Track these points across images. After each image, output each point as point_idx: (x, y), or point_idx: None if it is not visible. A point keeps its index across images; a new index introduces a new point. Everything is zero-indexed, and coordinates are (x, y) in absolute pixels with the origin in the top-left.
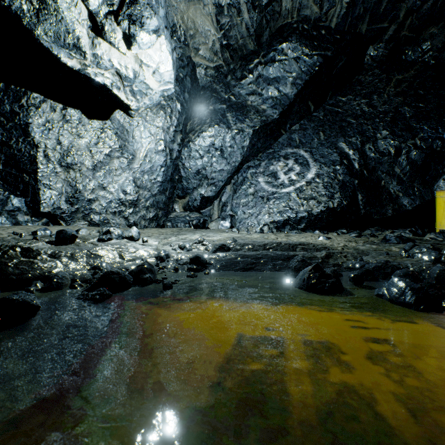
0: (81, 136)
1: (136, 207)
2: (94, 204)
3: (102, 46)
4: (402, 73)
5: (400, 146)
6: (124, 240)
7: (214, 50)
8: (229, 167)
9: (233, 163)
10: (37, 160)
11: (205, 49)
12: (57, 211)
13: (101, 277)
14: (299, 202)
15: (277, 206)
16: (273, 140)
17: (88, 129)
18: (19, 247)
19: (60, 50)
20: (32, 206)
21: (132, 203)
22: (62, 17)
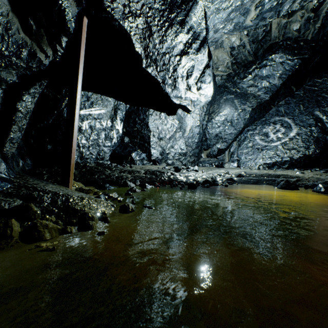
0: (165, 124)
1: (185, 156)
2: (168, 155)
3: (188, 93)
4: None
5: None
6: (194, 171)
7: (227, 66)
8: (235, 131)
9: (238, 129)
10: (150, 137)
11: (222, 67)
12: (156, 159)
13: (205, 181)
14: (283, 151)
15: (268, 154)
16: (265, 112)
17: (168, 121)
18: (169, 172)
19: (175, 99)
20: (148, 157)
21: (184, 154)
22: (179, 89)
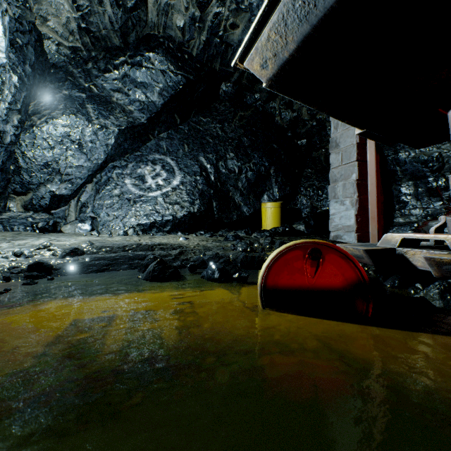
0: None
1: None
2: None
3: None
4: (244, 111)
5: (242, 167)
6: None
7: (70, 28)
8: (91, 164)
9: (96, 160)
10: None
11: (57, 23)
12: None
13: None
14: (165, 206)
15: (145, 209)
16: (141, 143)
17: None
18: None
19: None
20: None
21: None
22: None
